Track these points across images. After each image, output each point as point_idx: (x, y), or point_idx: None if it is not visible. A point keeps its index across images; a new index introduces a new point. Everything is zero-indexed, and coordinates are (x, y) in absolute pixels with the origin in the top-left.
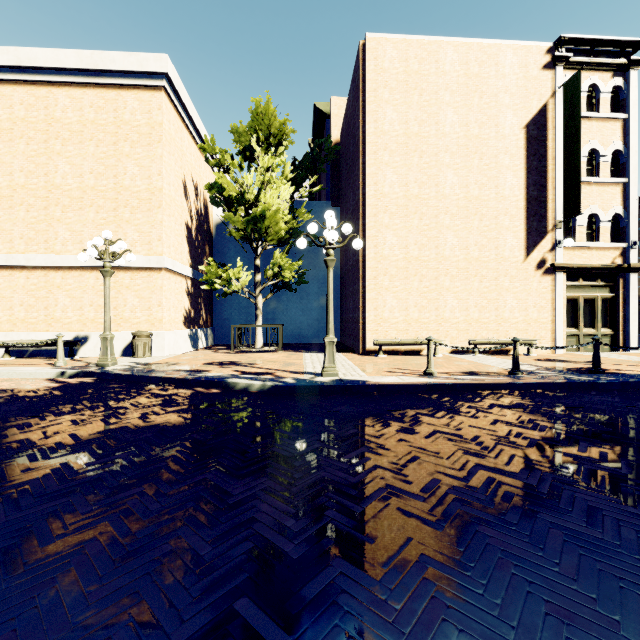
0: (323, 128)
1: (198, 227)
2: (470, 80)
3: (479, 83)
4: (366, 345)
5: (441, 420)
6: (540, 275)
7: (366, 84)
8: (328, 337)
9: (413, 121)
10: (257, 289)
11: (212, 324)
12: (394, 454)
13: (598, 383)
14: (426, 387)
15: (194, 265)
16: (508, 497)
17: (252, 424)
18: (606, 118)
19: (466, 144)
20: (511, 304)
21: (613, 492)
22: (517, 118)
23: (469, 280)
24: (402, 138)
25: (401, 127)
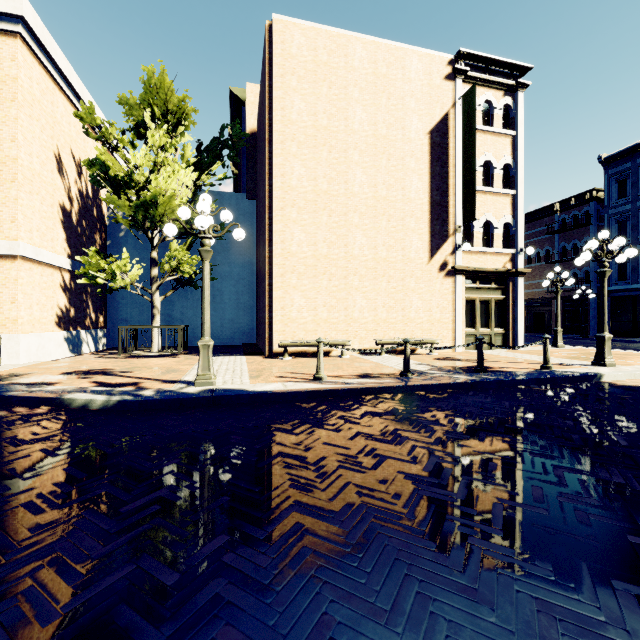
0: (240, 116)
1: (82, 211)
2: (378, 80)
3: (387, 84)
4: (272, 347)
5: (297, 437)
6: (442, 277)
7: (272, 68)
8: (202, 340)
9: (322, 114)
10: (153, 285)
11: (106, 325)
12: (199, 496)
13: (477, 383)
14: (307, 394)
15: (75, 255)
16: (301, 558)
17: (38, 461)
18: (498, 133)
19: (375, 143)
20: (417, 304)
21: (433, 531)
22: (422, 123)
23: (377, 280)
24: (311, 130)
25: (310, 118)
